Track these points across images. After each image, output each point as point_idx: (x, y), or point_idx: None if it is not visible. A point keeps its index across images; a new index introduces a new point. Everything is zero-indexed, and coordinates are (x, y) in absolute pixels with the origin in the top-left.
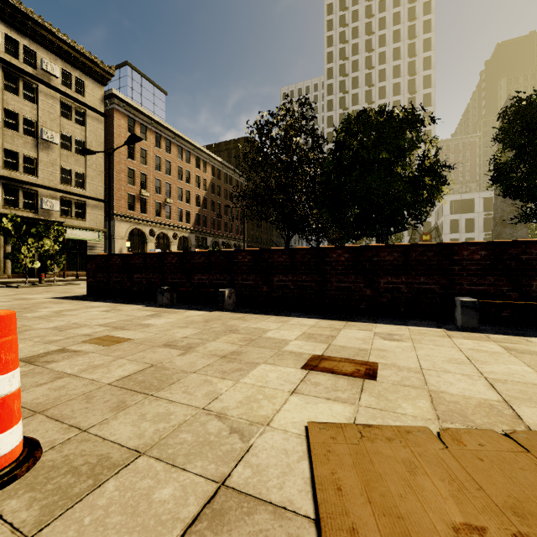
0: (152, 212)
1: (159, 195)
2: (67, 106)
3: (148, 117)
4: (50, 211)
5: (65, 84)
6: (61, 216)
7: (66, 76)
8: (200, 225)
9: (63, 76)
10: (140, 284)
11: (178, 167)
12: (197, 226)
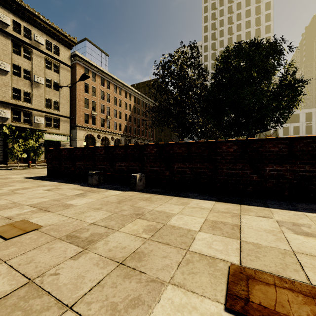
0: (99, 124)
1: (102, 114)
2: (49, 62)
3: (96, 68)
4: (39, 124)
5: (48, 49)
6: (45, 127)
7: (48, 44)
8: (127, 132)
9: (46, 44)
10: (80, 169)
11: (114, 97)
12: (125, 133)
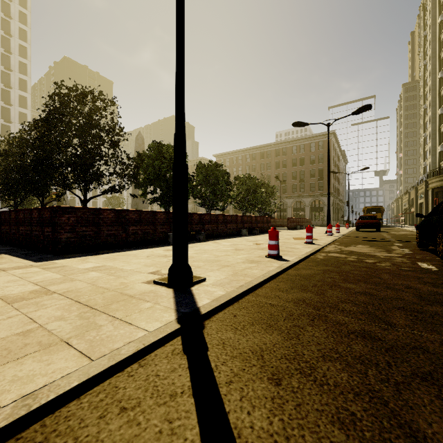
0: None
1: None
2: None
3: None
4: None
5: None
6: None
7: None
8: None
9: None
10: (136, 235)
11: None
12: None
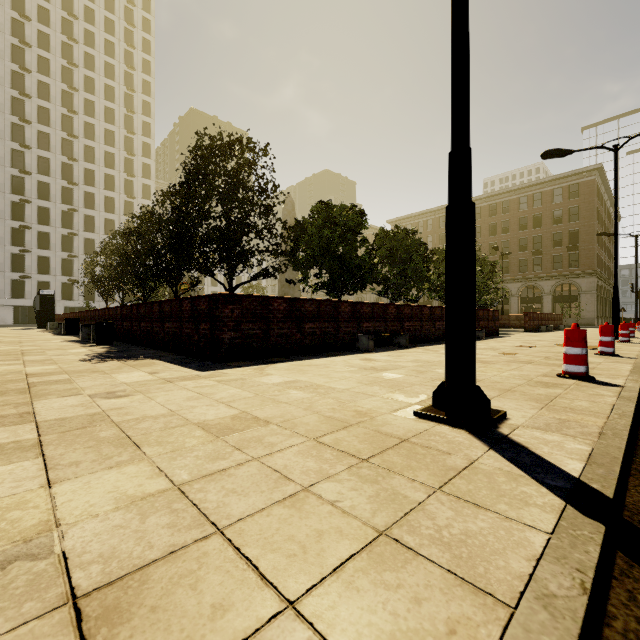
0: None
1: None
2: None
3: None
4: None
5: None
6: None
7: None
8: None
9: None
10: (313, 336)
11: None
12: None
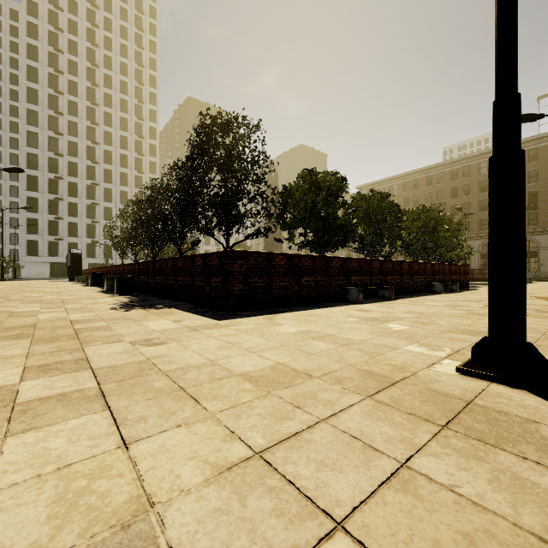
0: None
1: None
2: None
3: None
4: None
5: None
6: None
7: None
8: None
9: None
10: (309, 288)
11: None
12: None
